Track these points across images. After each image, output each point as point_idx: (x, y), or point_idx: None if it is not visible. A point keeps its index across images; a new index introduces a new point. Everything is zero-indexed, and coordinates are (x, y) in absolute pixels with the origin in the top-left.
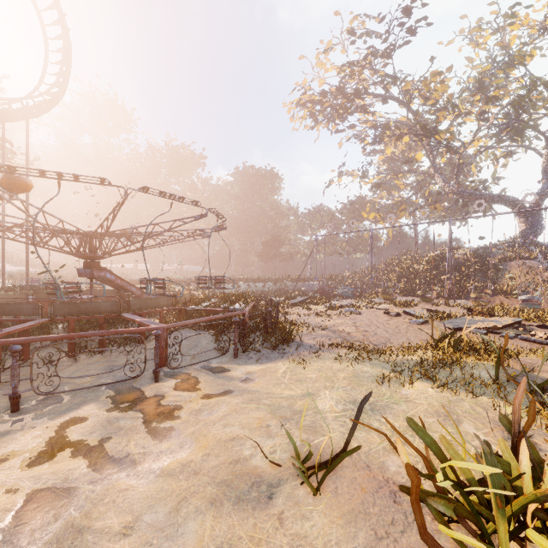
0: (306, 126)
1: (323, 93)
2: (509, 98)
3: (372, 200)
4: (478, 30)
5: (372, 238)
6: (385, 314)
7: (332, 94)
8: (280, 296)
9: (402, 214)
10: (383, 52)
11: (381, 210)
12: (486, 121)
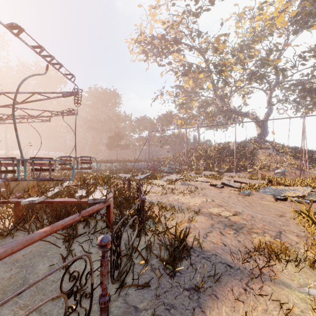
0: (139, 60)
1: (152, 37)
2: (260, 56)
3: (176, 114)
4: (243, 14)
5: (186, 133)
6: (212, 186)
7: (159, 39)
8: (125, 173)
9: (195, 122)
10: (194, 12)
11: (181, 120)
12: (245, 69)
